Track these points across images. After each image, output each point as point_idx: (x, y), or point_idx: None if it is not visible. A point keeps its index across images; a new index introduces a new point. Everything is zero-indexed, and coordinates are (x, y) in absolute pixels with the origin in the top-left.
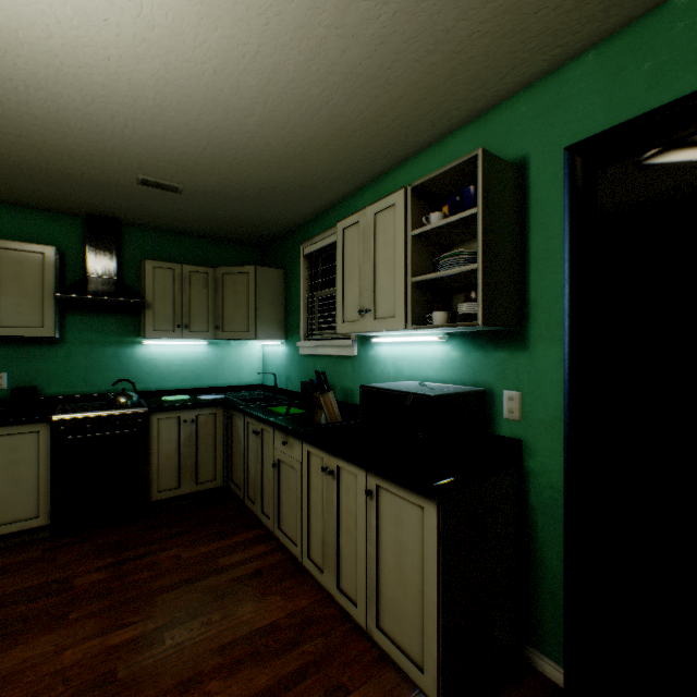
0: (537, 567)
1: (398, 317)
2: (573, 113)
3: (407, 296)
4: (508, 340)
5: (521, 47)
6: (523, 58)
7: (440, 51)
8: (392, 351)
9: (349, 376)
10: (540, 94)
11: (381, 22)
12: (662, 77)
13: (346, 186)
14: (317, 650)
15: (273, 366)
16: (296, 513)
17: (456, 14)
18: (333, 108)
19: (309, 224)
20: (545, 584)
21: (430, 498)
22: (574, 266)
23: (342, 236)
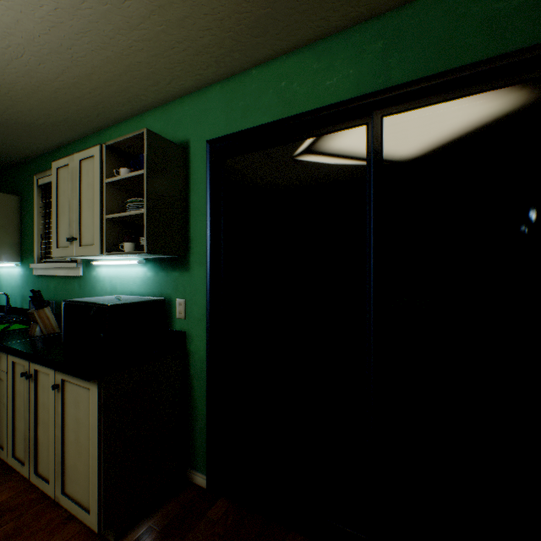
0: (194, 415)
1: (96, 245)
2: (211, 120)
3: (104, 229)
4: (179, 264)
5: (172, 67)
6: (177, 74)
7: (111, 50)
8: (109, 272)
9: (77, 293)
10: (196, 101)
11: (46, 10)
12: (248, 113)
13: (71, 132)
14: (4, 533)
15: (9, 287)
16: (4, 419)
17: (113, 28)
18: (27, 64)
19: (44, 158)
20: (198, 424)
21: (95, 381)
22: (211, 217)
23: (57, 174)
